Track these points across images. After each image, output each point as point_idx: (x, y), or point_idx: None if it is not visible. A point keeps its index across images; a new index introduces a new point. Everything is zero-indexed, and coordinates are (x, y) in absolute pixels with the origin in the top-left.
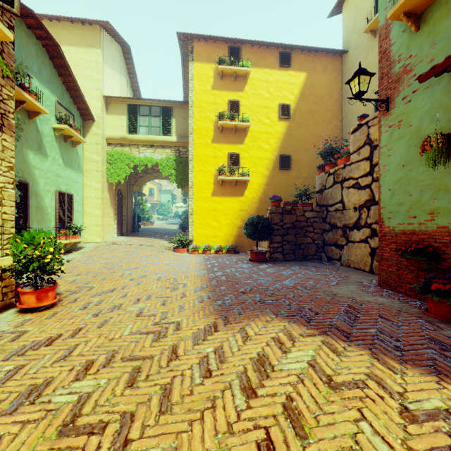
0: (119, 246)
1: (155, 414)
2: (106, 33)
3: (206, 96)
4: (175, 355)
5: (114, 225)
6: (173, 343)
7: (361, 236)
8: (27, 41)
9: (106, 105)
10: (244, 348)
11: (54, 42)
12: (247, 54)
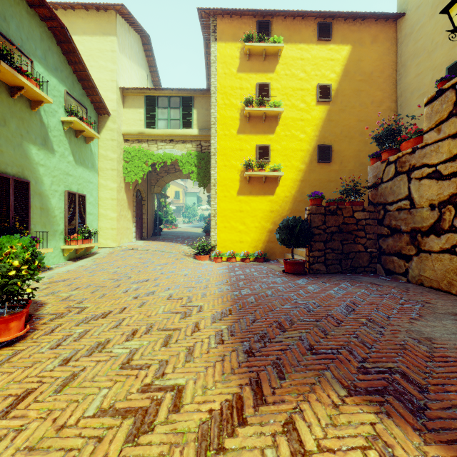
0: (135, 252)
1: None
2: (123, 20)
3: (231, 81)
4: None
5: (132, 229)
6: (159, 453)
7: (442, 244)
8: (29, 22)
9: (123, 98)
10: None
11: (60, 23)
12: (279, 28)
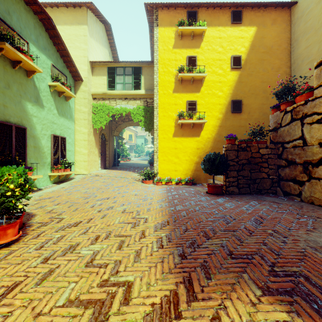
0: (100, 178)
1: None
2: (92, 14)
3: (168, 55)
4: None
5: (98, 161)
6: None
7: None
8: (26, 15)
9: (92, 69)
10: None
11: (47, 16)
12: (203, 16)
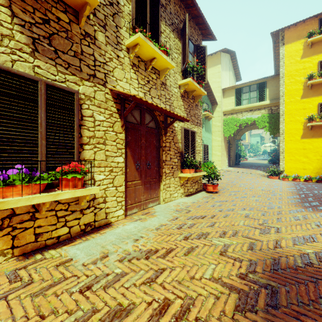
0: (231, 173)
1: (275, 221)
2: (223, 53)
3: (296, 66)
4: (280, 213)
5: (226, 161)
6: (278, 210)
7: None
8: None
9: (223, 93)
10: (320, 218)
11: None
12: None
